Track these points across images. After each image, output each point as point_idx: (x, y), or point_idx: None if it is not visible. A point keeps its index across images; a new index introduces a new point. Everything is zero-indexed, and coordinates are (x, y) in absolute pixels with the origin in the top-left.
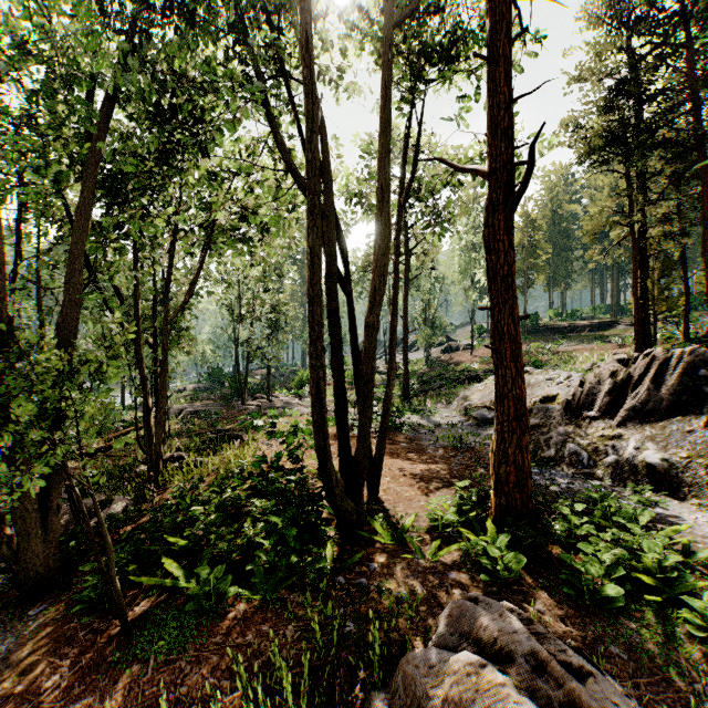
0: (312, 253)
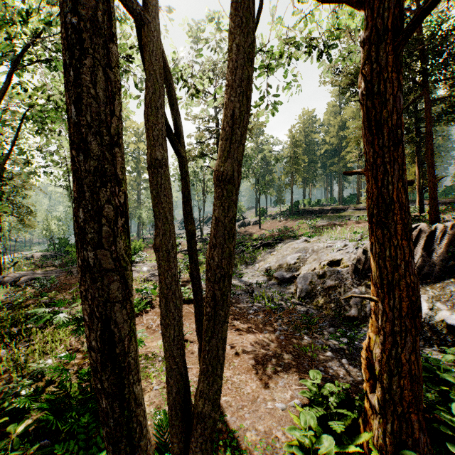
0: None
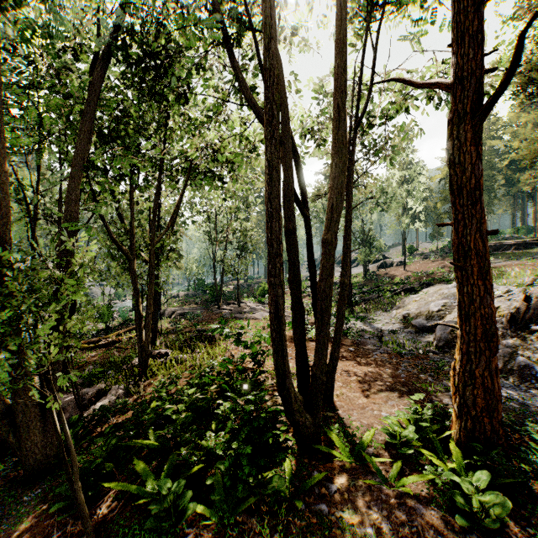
0: (270, 166)
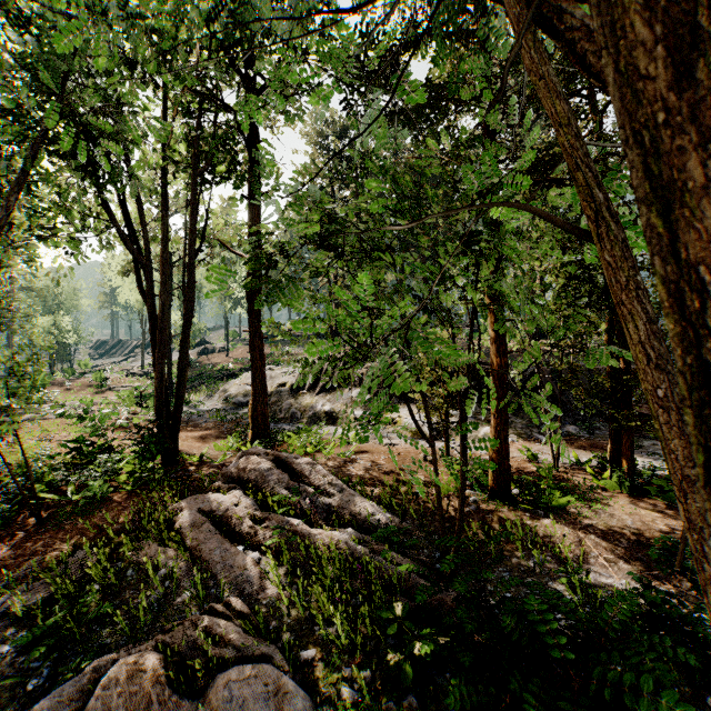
0: (162, 304)
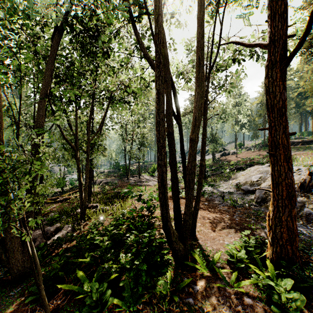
0: (158, 93)
